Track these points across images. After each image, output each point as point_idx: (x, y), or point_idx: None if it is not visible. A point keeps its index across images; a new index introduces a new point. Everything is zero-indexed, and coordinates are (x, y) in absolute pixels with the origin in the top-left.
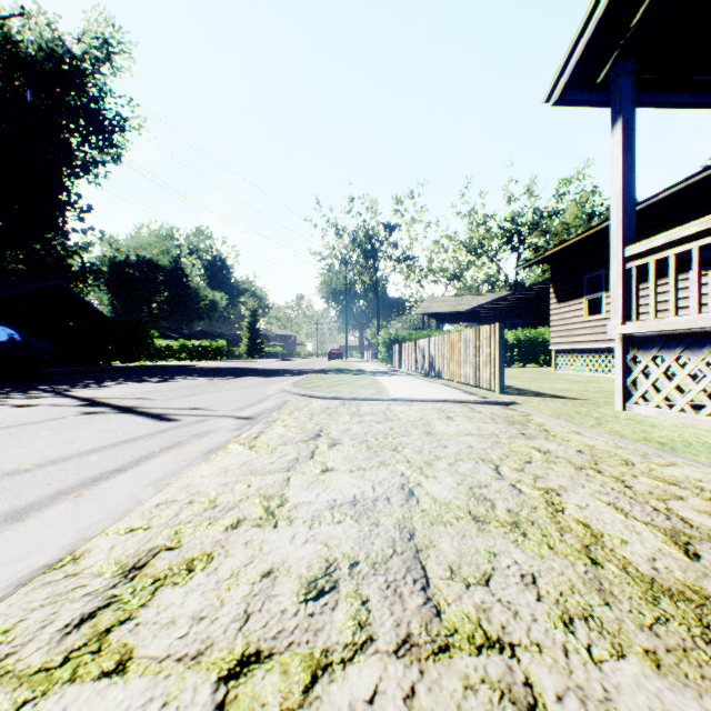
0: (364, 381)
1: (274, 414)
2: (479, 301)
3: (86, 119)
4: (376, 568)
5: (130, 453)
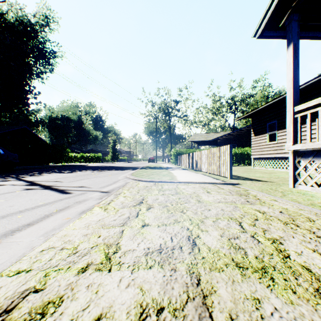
0: (165, 172)
1: (120, 190)
2: (217, 135)
3: (37, 52)
4: (176, 315)
5: (39, 213)
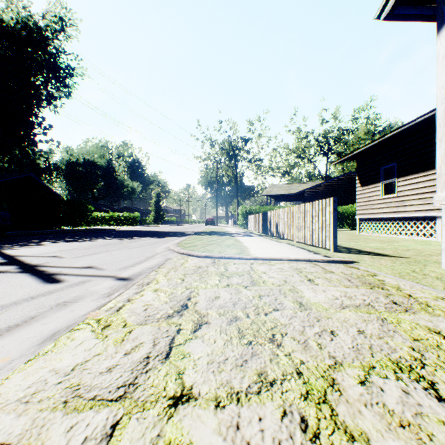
0: (230, 241)
1: (152, 274)
2: (303, 187)
3: (47, 68)
4: None
5: None
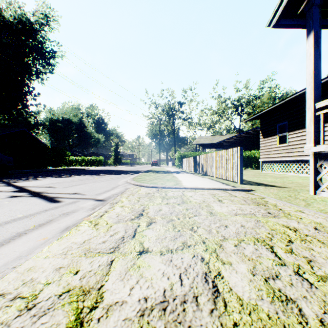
0: (169, 177)
1: (118, 198)
2: (223, 138)
3: (36, 52)
4: None
5: (11, 230)
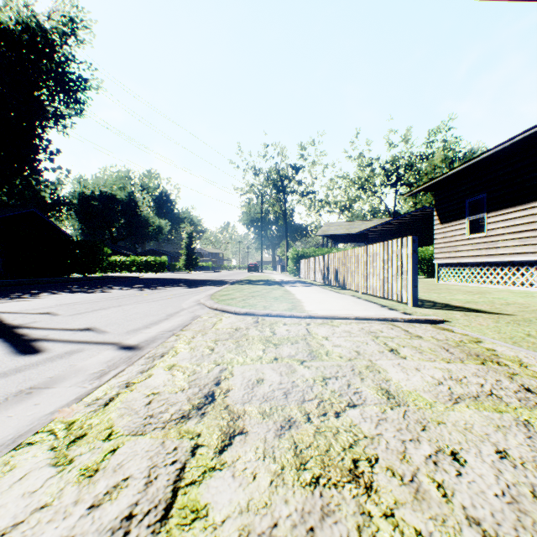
0: (278, 292)
1: (170, 341)
2: (367, 225)
3: (54, 80)
4: None
5: None
